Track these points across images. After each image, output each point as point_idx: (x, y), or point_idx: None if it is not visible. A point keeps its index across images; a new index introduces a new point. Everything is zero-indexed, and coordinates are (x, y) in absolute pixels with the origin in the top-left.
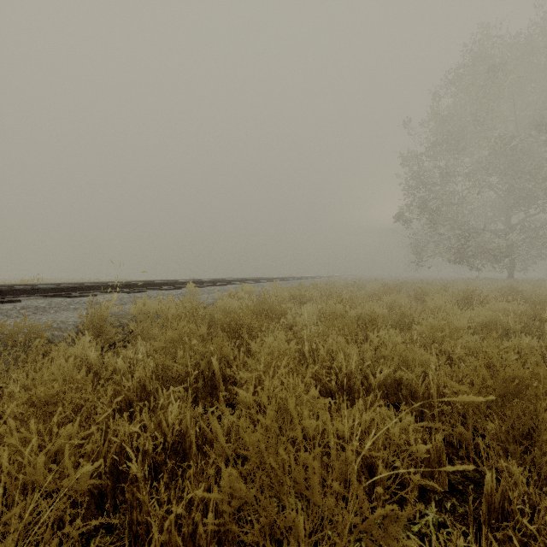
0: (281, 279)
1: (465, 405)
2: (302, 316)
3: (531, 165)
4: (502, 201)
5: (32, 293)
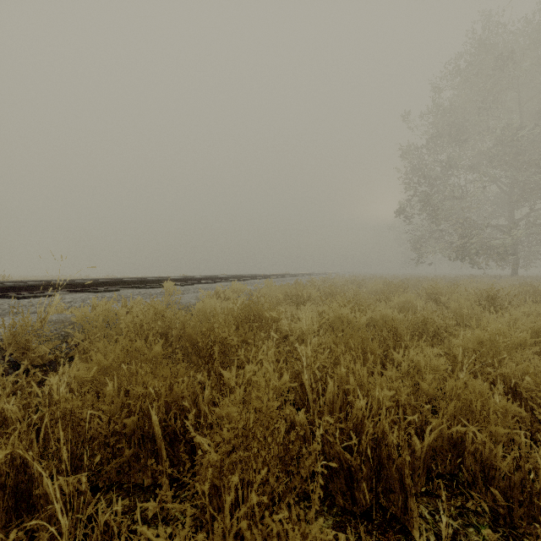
0: (277, 276)
1: None
2: (299, 323)
3: (539, 156)
4: (505, 195)
5: None
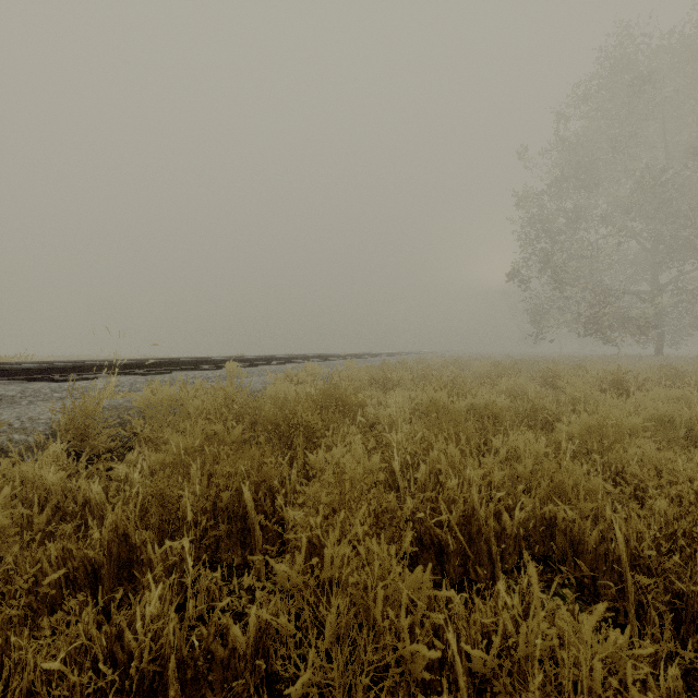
0: (358, 357)
1: (670, 569)
2: (388, 409)
3: (688, 205)
4: (647, 254)
5: (0, 376)
